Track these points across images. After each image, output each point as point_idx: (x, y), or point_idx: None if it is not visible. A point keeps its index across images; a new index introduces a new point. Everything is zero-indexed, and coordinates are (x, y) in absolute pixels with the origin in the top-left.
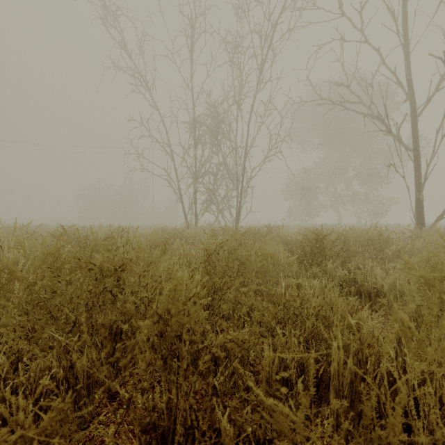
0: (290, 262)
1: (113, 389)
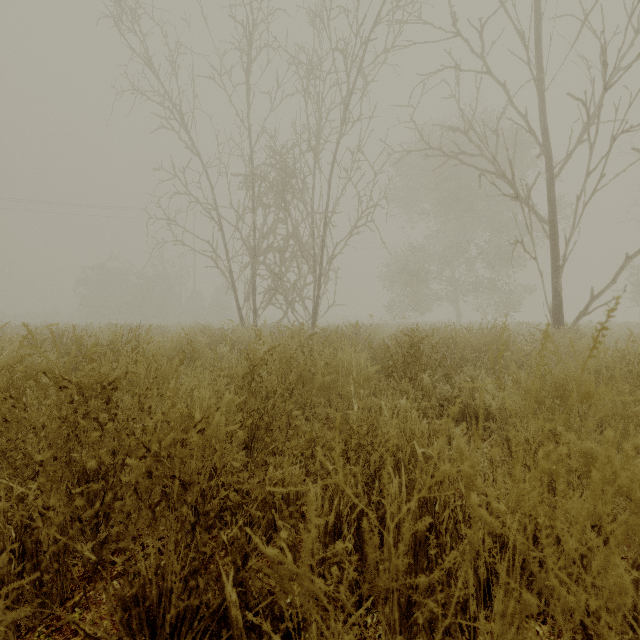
0: (370, 375)
1: (71, 549)
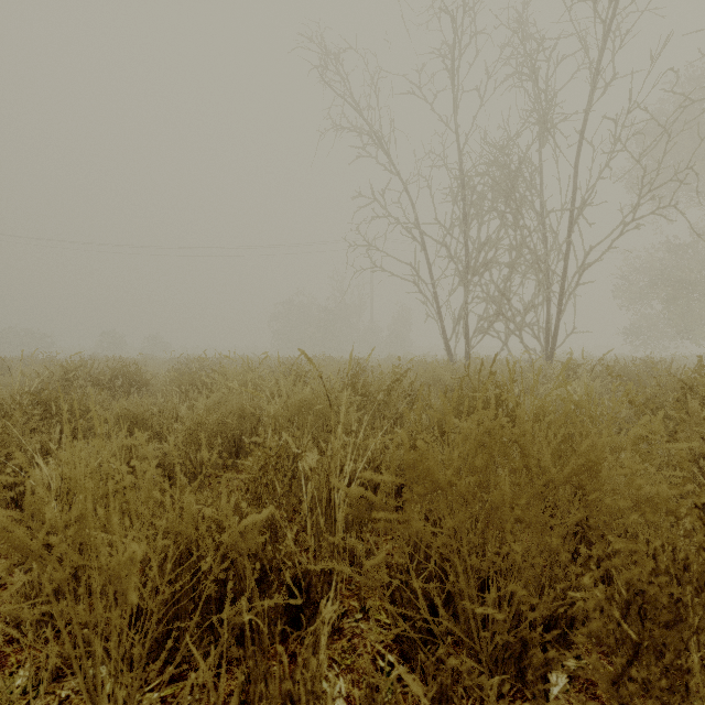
0: None
1: None
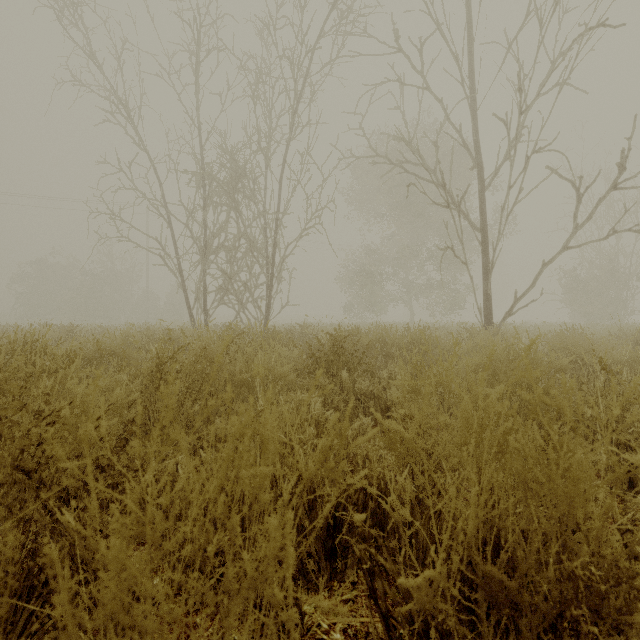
0: (286, 372)
1: None
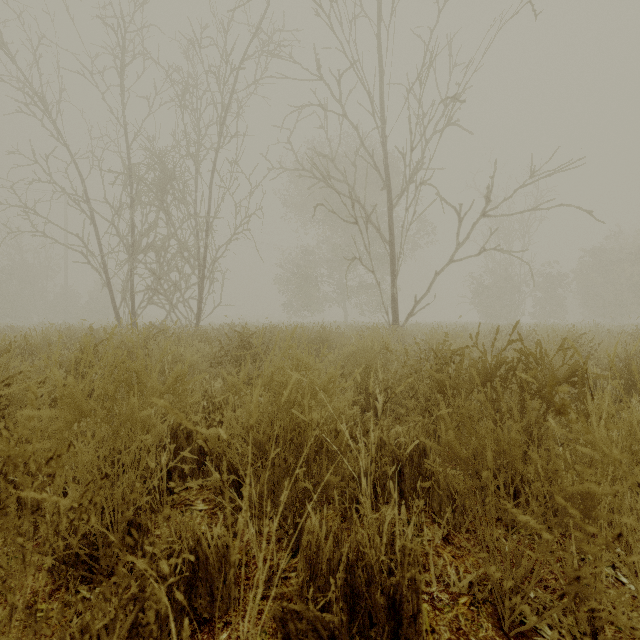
0: (195, 361)
1: None
